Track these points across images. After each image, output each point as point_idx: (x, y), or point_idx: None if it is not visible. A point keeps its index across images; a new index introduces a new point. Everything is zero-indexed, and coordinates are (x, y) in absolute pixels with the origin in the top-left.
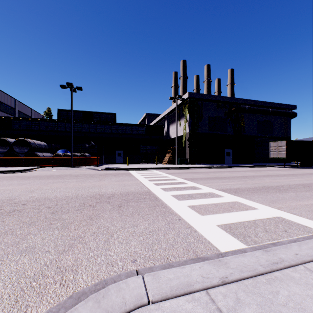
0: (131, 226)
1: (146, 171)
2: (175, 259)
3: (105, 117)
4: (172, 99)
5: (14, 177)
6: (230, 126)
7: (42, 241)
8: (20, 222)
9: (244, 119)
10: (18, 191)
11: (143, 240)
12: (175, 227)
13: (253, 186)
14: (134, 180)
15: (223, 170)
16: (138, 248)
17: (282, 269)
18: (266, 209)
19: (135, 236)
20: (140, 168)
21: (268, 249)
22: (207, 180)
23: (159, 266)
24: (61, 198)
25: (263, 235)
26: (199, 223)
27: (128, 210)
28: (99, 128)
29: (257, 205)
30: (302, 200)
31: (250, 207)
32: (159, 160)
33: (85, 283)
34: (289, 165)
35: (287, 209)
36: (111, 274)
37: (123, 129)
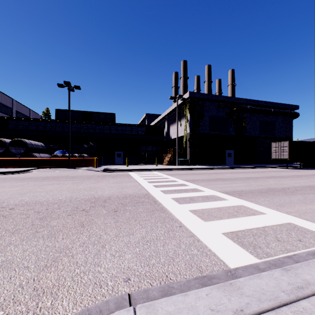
0: (127, 235)
1: (146, 172)
2: (175, 278)
3: (105, 117)
4: (172, 98)
5: (8, 178)
6: (232, 126)
7: (23, 253)
8: (2, 229)
9: (246, 119)
10: (9, 194)
11: (139, 253)
12: (176, 235)
13: (257, 188)
14: (133, 181)
15: (225, 172)
16: (133, 263)
17: (310, 296)
18: (275, 213)
19: (130, 247)
20: (139, 169)
21: (288, 267)
22: (209, 181)
23: (156, 289)
24: (53, 202)
25: (276, 245)
26: (202, 231)
27: (124, 215)
28: (98, 129)
29: (264, 209)
30: (311, 203)
31: (257, 211)
32: (159, 161)
33: (64, 312)
34: (292, 166)
35: (297, 214)
36: (98, 298)
37: (123, 129)
